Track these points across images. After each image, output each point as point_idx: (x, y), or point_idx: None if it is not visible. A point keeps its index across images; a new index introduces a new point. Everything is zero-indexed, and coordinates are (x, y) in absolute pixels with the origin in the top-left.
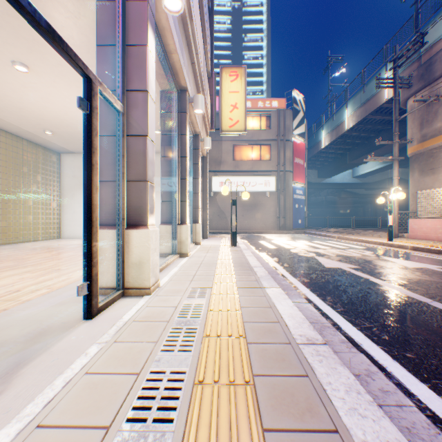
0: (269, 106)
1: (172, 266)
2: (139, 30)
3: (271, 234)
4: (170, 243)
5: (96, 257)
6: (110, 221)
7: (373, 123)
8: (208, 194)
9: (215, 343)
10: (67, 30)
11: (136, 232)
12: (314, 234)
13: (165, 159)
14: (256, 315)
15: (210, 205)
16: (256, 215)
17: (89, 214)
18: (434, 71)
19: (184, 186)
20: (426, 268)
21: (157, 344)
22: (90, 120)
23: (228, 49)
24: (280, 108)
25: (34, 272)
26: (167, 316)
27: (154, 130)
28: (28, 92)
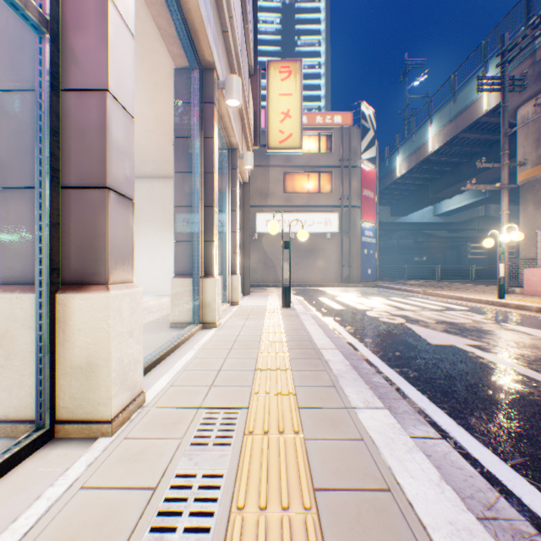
0: (330, 121)
1: (185, 349)
2: None
3: (333, 288)
4: (189, 306)
5: None
6: (27, 274)
7: (465, 145)
8: (252, 236)
9: None
10: None
11: (81, 298)
12: (390, 288)
13: (180, 176)
14: (362, 539)
15: (254, 250)
16: (313, 264)
17: None
18: None
19: (210, 218)
20: None
21: None
22: None
23: (277, 55)
24: (345, 124)
25: None
26: None
27: (130, 90)
28: None
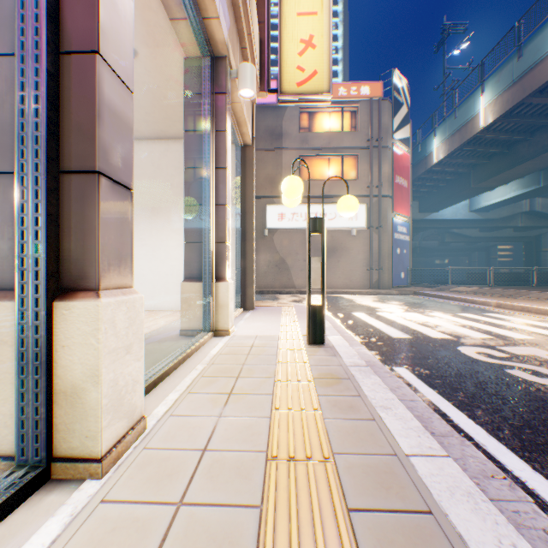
0: (356, 93)
1: None
2: None
3: (362, 296)
4: (6, 398)
5: None
6: None
7: (529, 116)
8: (261, 232)
9: None
10: None
11: None
12: (437, 296)
13: None
14: None
15: (263, 250)
16: (335, 266)
17: None
18: None
19: (85, 92)
20: None
21: None
22: None
23: None
24: (374, 96)
25: None
26: None
27: None
28: None
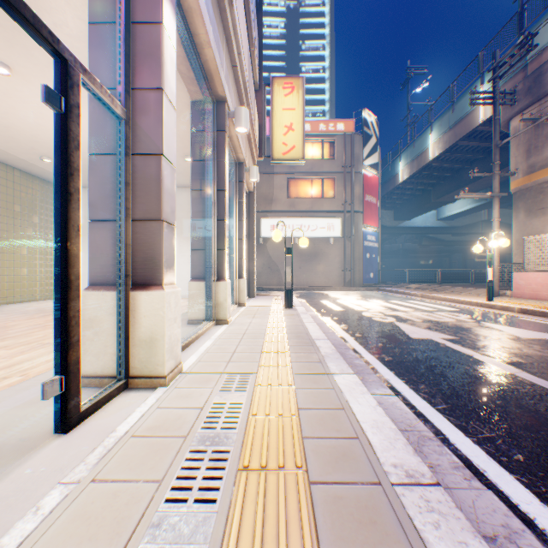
0: (333, 129)
1: (204, 339)
2: (151, 0)
3: (335, 291)
4: (204, 306)
5: (76, 336)
6: (109, 278)
7: (465, 152)
8: (257, 240)
9: (256, 484)
10: (57, 13)
11: (145, 295)
12: (390, 291)
13: (196, 194)
14: (322, 425)
15: (258, 254)
16: (317, 267)
17: (63, 270)
18: (545, 83)
19: (222, 230)
20: (546, 340)
21: (160, 485)
22: (64, 124)
23: (281, 59)
24: (347, 131)
25: (12, 348)
26: (185, 427)
27: (174, 148)
28: (14, 103)
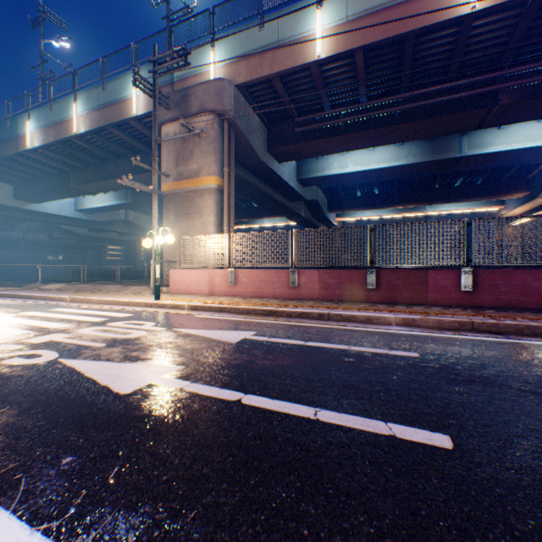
0: None
1: None
2: None
3: None
4: None
5: None
6: None
7: (115, 142)
8: None
9: None
10: None
11: None
12: (20, 296)
13: None
14: None
15: None
16: None
17: None
18: (191, 105)
19: None
20: (250, 340)
21: None
22: None
23: None
24: None
25: None
26: None
27: None
28: None
